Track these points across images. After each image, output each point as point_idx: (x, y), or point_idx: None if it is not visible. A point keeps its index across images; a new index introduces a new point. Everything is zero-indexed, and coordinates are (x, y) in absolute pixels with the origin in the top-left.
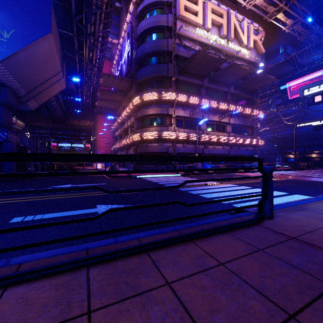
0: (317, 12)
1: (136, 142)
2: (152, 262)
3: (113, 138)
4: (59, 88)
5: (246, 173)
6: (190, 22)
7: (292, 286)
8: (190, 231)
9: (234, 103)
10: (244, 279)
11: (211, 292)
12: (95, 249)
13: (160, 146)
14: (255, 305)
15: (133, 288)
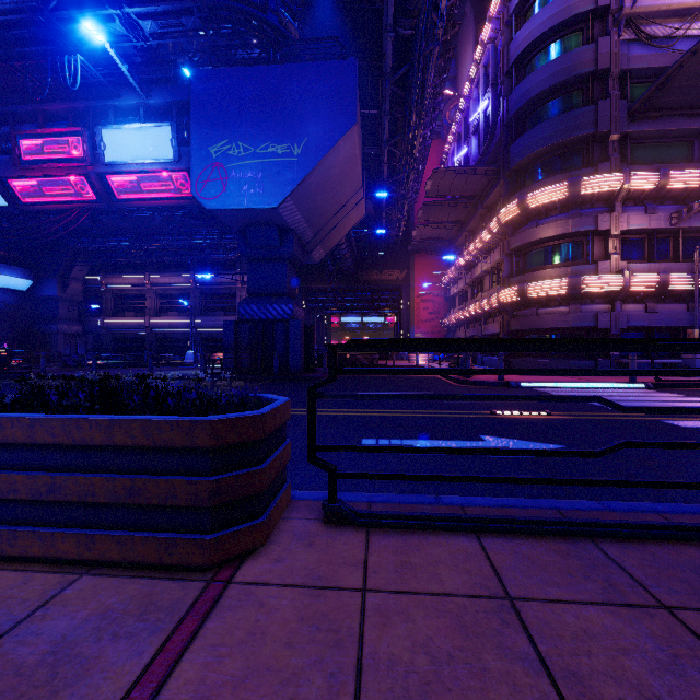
0: None
1: (506, 306)
2: None
3: (444, 300)
4: (356, 216)
5: None
6: None
7: None
8: None
9: None
10: None
11: None
12: (573, 512)
13: (573, 312)
14: None
15: None
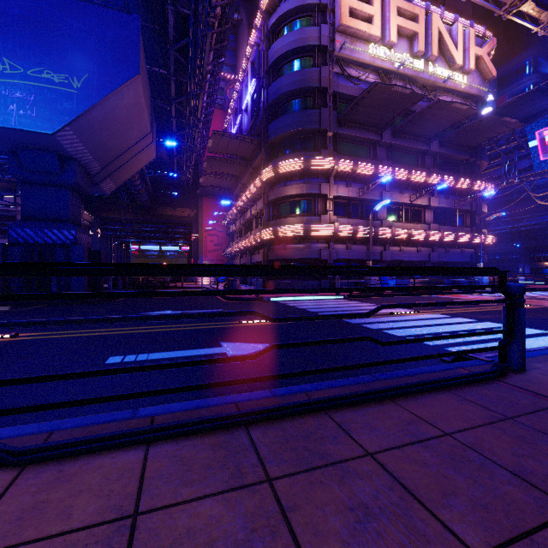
0: None
1: (266, 241)
2: (337, 425)
3: (226, 235)
4: (147, 158)
5: (461, 295)
6: (358, 35)
7: None
8: (384, 385)
9: (439, 170)
10: (488, 457)
11: (438, 470)
12: (247, 403)
13: (306, 248)
14: (512, 491)
15: (320, 457)
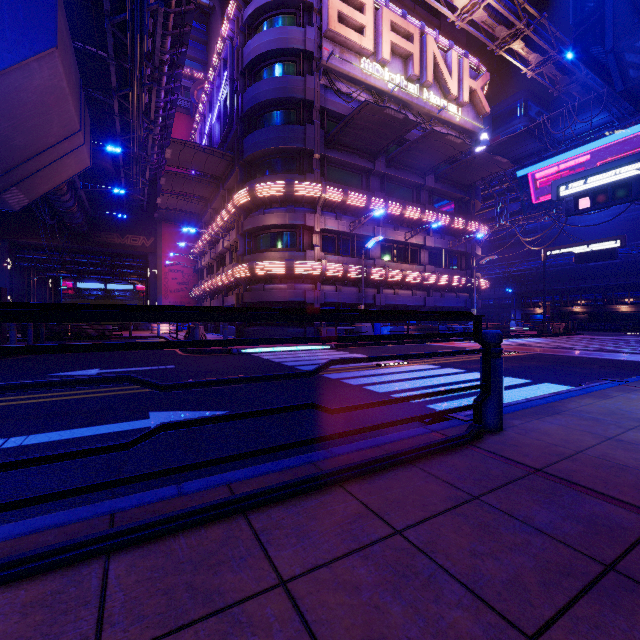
0: (583, 41)
1: (240, 280)
2: (254, 535)
3: (194, 272)
4: (77, 165)
5: (455, 342)
6: (348, 45)
7: (533, 572)
8: (339, 463)
9: (434, 207)
10: (441, 564)
11: (371, 598)
12: (131, 512)
13: (289, 289)
14: (459, 620)
15: (205, 600)
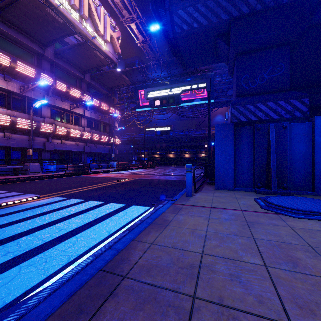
0: (156, 2)
1: None
2: None
3: None
4: None
5: (99, 173)
6: None
7: None
8: None
9: (91, 95)
10: None
11: None
12: None
13: None
14: None
15: None
